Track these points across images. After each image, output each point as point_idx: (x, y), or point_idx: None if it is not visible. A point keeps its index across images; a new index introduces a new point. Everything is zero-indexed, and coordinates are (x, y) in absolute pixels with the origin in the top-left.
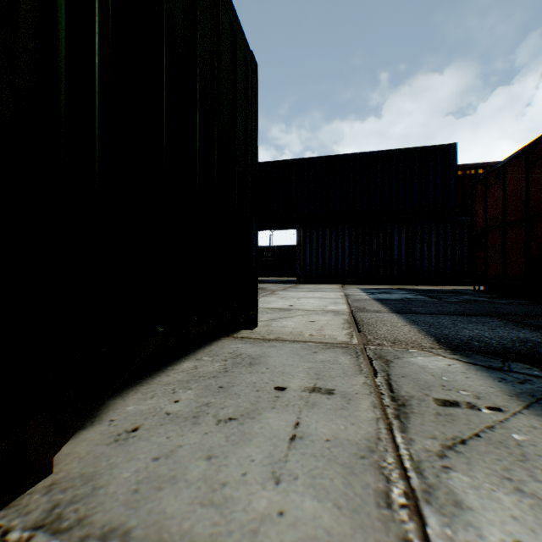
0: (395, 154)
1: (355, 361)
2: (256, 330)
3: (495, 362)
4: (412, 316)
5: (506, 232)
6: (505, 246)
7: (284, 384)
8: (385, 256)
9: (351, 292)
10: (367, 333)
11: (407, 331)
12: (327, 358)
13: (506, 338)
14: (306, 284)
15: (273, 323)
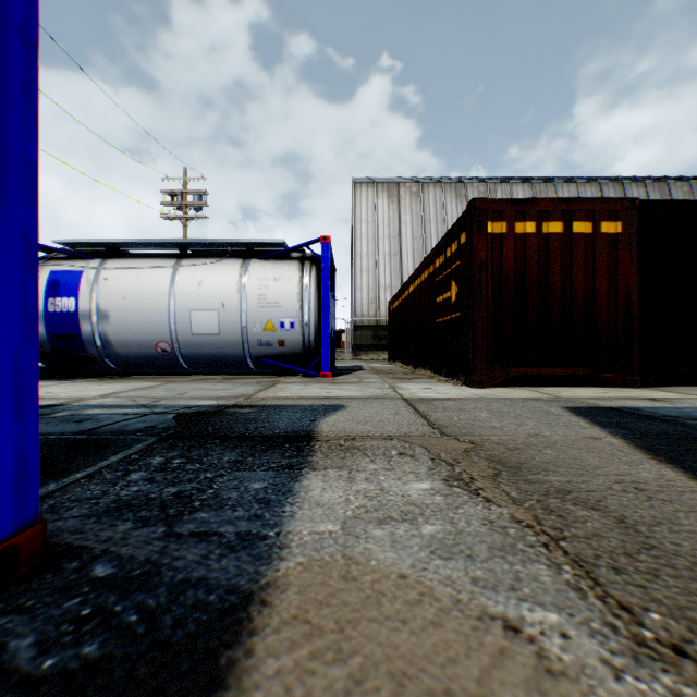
0: None
1: None
2: None
3: None
4: None
5: None
6: None
7: None
8: None
9: None
10: None
11: None
12: None
13: None
14: None
15: None
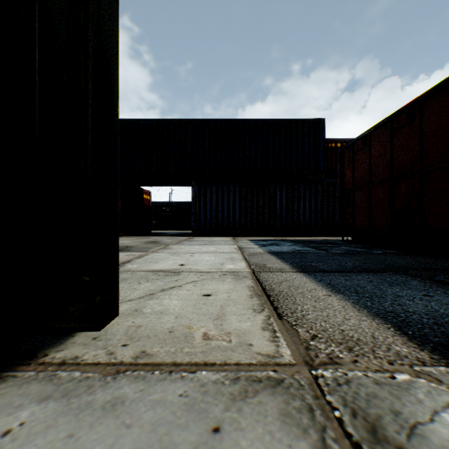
0: (277, 123)
1: None
2: (107, 330)
3: None
4: (322, 276)
5: (373, 191)
6: (371, 202)
7: None
8: (270, 211)
9: (244, 244)
10: (293, 319)
11: (342, 309)
12: None
13: None
14: (201, 236)
15: (149, 303)
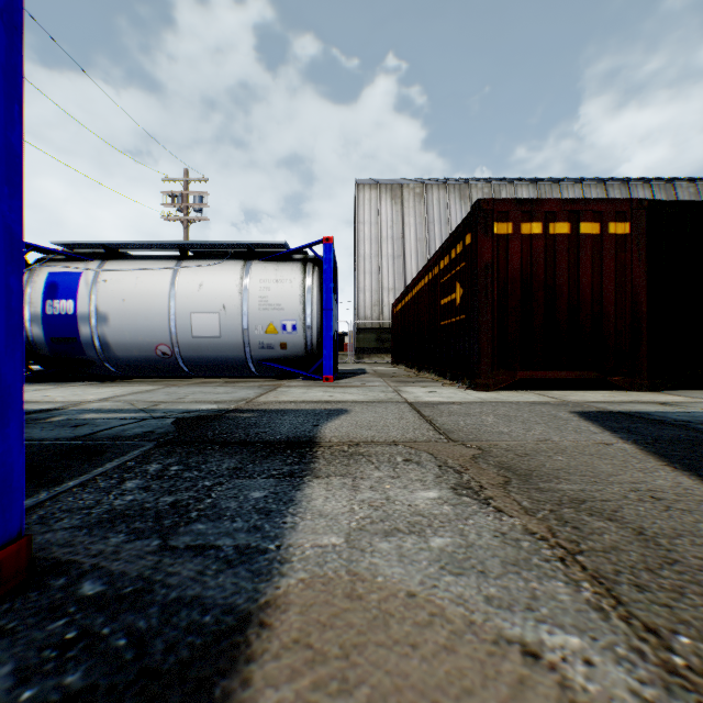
0: None
1: None
2: None
3: None
4: None
5: None
6: None
7: None
8: None
9: None
10: None
11: None
12: None
13: None
14: None
15: None
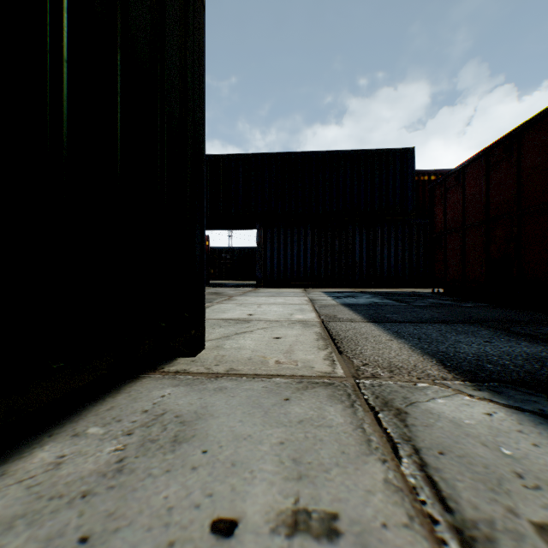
0: (356, 155)
1: (352, 416)
2: (200, 357)
3: (542, 401)
4: (391, 325)
5: (466, 235)
6: (465, 248)
7: (234, 507)
8: (347, 258)
9: (316, 296)
10: (351, 354)
11: (398, 349)
12: (307, 413)
13: (515, 355)
14: (267, 287)
15: (227, 342)
